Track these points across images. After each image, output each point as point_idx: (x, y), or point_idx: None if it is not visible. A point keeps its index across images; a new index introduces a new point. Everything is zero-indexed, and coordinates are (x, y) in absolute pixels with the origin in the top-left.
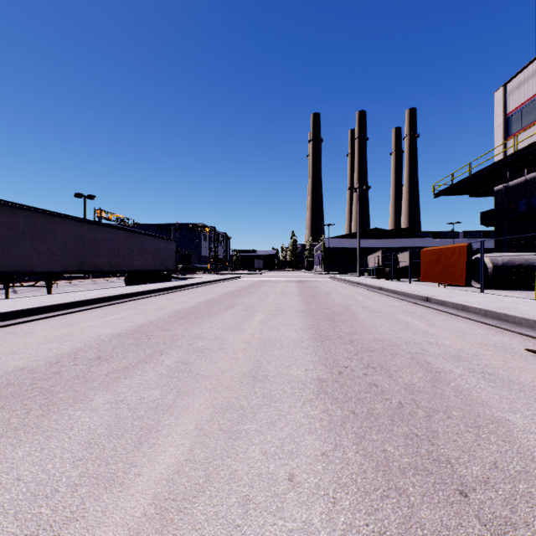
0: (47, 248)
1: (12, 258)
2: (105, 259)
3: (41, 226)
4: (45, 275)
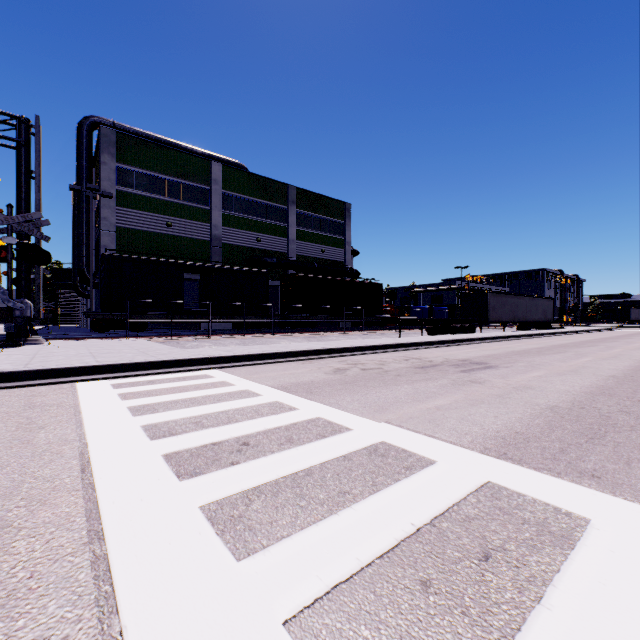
0: (504, 310)
1: (497, 315)
2: (520, 314)
3: (503, 300)
4: (503, 323)
